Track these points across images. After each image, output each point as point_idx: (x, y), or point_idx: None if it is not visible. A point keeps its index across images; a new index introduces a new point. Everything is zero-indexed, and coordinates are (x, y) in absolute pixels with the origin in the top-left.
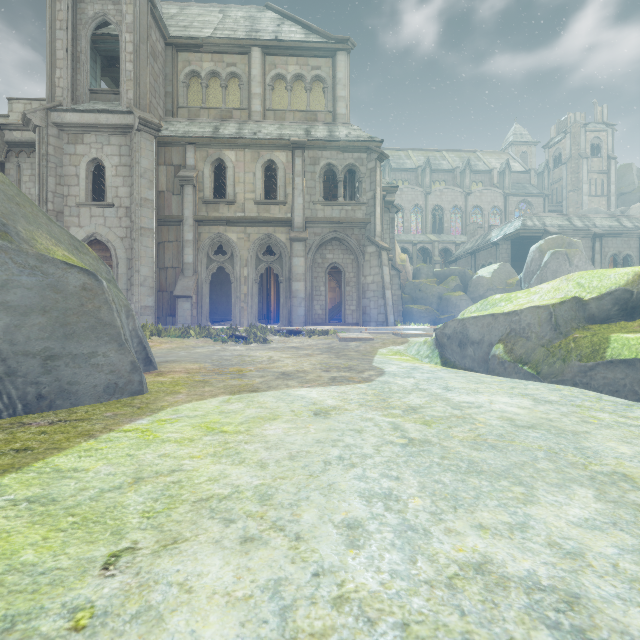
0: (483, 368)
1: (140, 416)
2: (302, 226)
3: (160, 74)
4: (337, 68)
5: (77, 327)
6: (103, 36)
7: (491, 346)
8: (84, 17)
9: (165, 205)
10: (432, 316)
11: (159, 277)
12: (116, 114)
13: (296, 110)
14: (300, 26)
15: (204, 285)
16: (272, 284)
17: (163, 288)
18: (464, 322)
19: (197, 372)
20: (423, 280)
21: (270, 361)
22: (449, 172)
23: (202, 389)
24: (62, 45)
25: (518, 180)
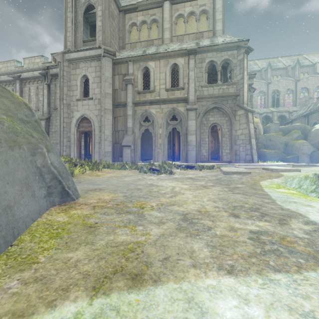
0: None
1: None
2: (194, 101)
3: (116, 27)
4: (216, 2)
5: None
6: (90, 14)
7: None
8: (80, 4)
9: (118, 96)
10: (280, 156)
11: (115, 136)
12: (93, 50)
13: (190, 33)
14: None
15: (138, 139)
16: (176, 139)
17: (117, 142)
18: None
19: (102, 207)
20: (272, 133)
21: (172, 193)
22: (283, 69)
23: (69, 255)
24: (70, 20)
25: None
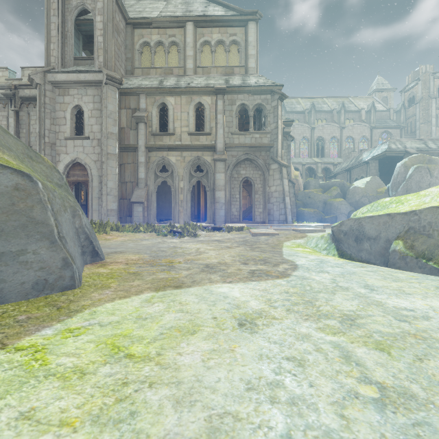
0: (380, 261)
1: (51, 322)
2: (223, 150)
3: (122, 45)
4: (248, 34)
5: (6, 225)
6: (84, 21)
7: (388, 242)
8: (70, 6)
9: (125, 137)
10: (319, 216)
11: (121, 189)
12: (91, 73)
13: (218, 66)
14: (221, 6)
15: (152, 194)
16: (201, 194)
17: (124, 196)
18: (360, 221)
19: (134, 263)
20: (311, 190)
21: (197, 253)
22: (328, 112)
23: (131, 283)
24: (55, 26)
25: (381, 117)
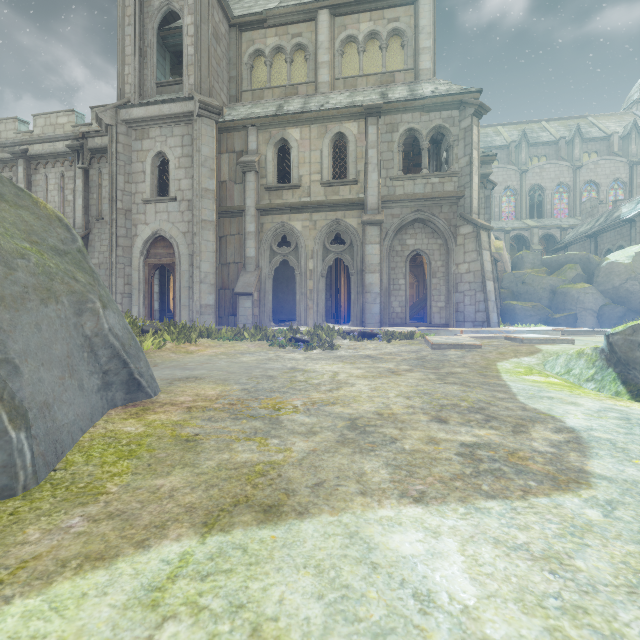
0: None
1: None
2: (377, 207)
3: (223, 58)
4: (419, 14)
5: None
6: (171, 30)
7: None
8: (151, 9)
9: (227, 196)
10: (542, 315)
11: (221, 274)
12: (178, 102)
13: (369, 74)
14: None
15: (267, 281)
16: (342, 281)
17: (225, 285)
18: None
19: (204, 408)
20: (527, 270)
21: (333, 384)
22: (551, 144)
23: (158, 482)
24: (130, 41)
25: None
